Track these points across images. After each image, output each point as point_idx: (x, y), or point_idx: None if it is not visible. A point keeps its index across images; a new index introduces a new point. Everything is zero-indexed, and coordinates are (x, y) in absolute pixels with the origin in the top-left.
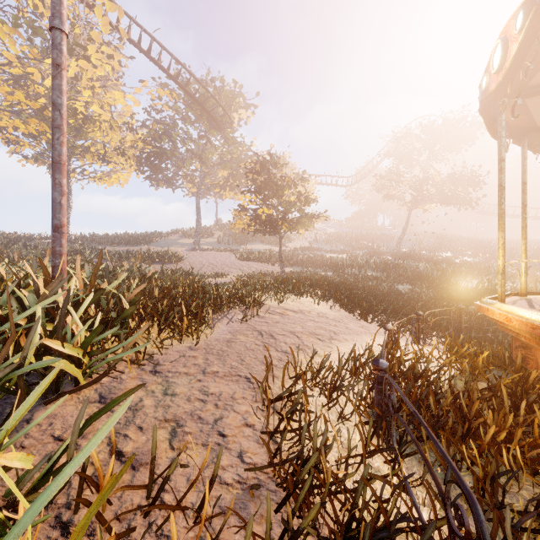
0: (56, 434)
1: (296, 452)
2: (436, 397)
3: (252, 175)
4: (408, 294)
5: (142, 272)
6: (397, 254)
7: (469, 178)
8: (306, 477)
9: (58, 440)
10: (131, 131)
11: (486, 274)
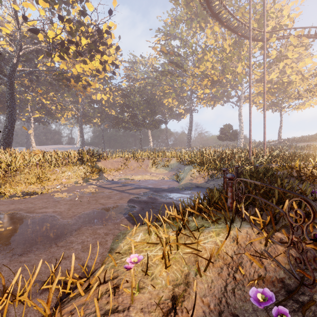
0: None
1: None
2: None
3: None
4: None
5: (293, 152)
6: None
7: None
8: None
9: None
10: (315, 77)
11: None
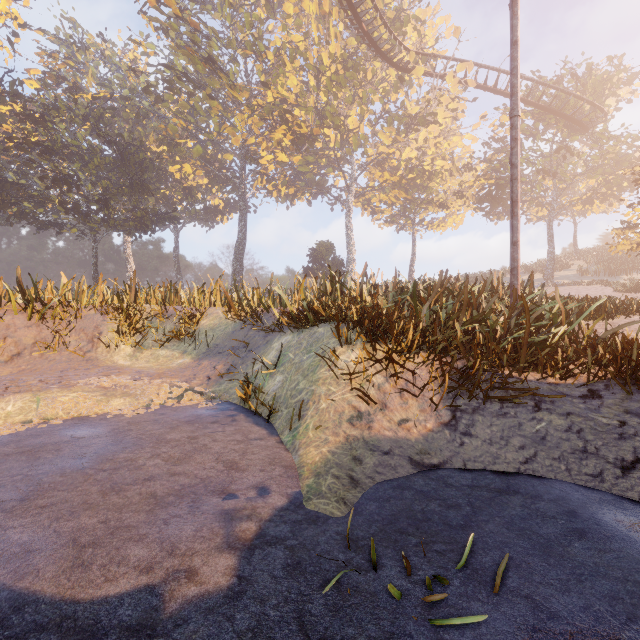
0: None
1: None
2: None
3: None
4: None
5: None
6: None
7: None
8: None
9: None
10: (469, 171)
11: None
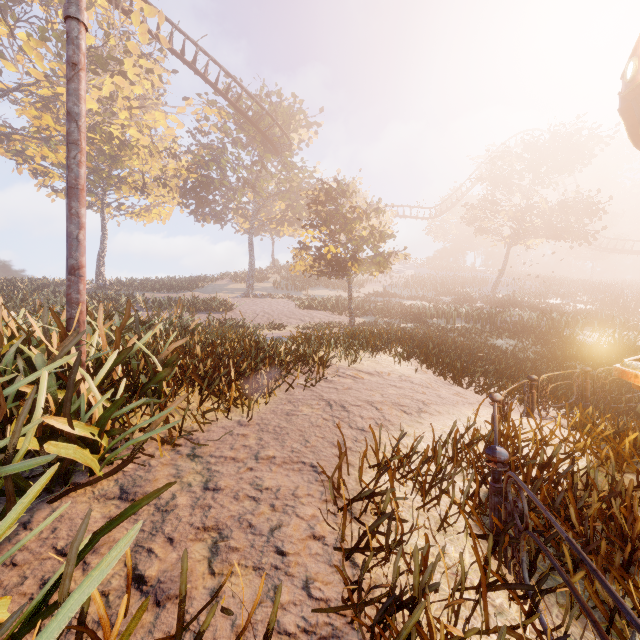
0: (59, 546)
1: (384, 580)
2: (575, 500)
3: (316, 205)
4: (511, 350)
5: (183, 323)
6: (493, 301)
7: (585, 206)
8: (401, 623)
9: (61, 555)
10: (173, 157)
11: (608, 326)
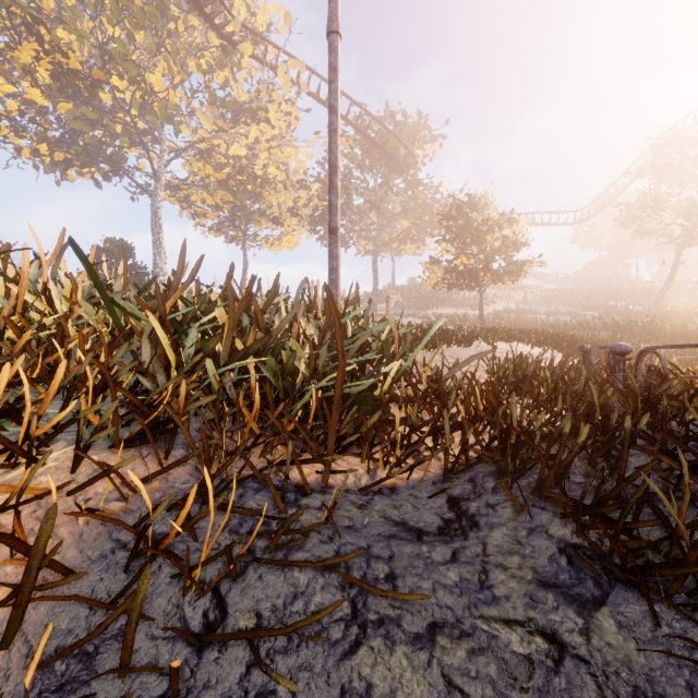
0: None
1: None
2: None
3: (447, 221)
4: (657, 350)
5: None
6: (656, 314)
7: None
8: None
9: None
10: (304, 188)
11: None
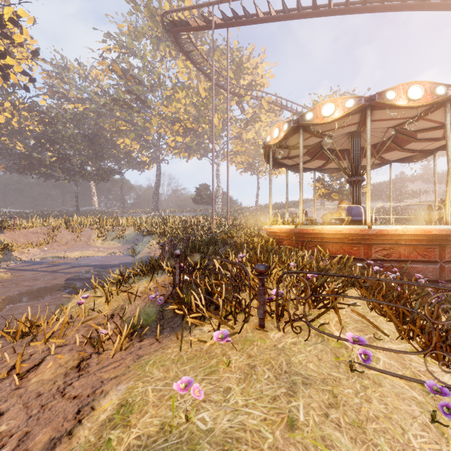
0: None
1: None
2: None
3: None
4: None
5: (256, 221)
6: None
7: None
8: None
9: None
10: None
11: None
